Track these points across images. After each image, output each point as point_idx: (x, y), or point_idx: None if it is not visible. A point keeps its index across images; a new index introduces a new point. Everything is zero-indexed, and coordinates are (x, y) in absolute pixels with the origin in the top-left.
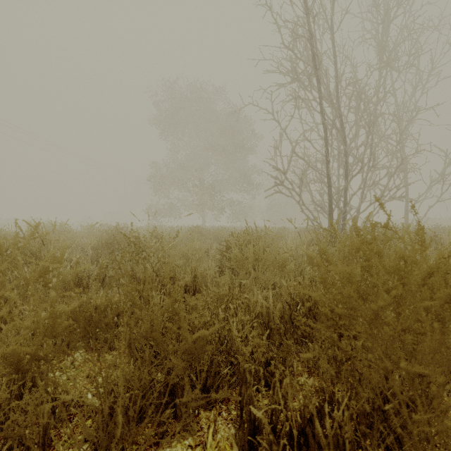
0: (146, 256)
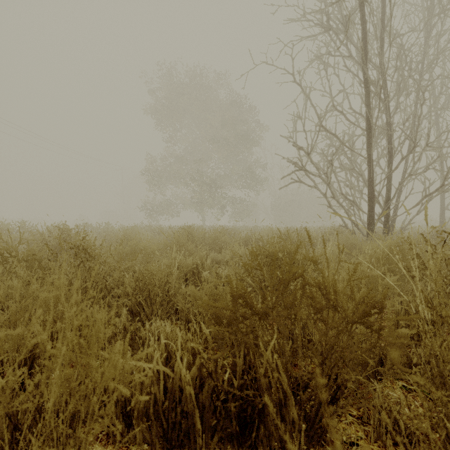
0: None
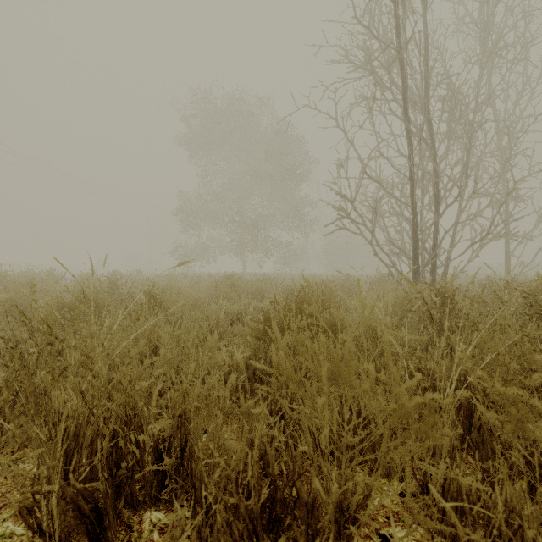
0: (66, 364)
